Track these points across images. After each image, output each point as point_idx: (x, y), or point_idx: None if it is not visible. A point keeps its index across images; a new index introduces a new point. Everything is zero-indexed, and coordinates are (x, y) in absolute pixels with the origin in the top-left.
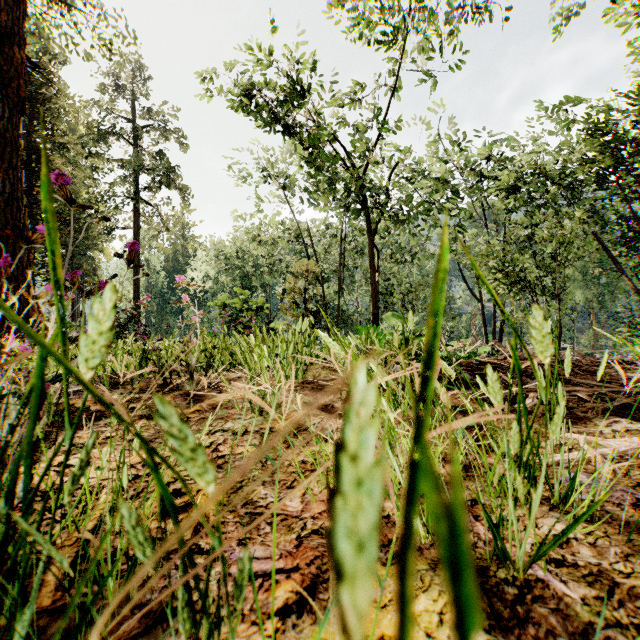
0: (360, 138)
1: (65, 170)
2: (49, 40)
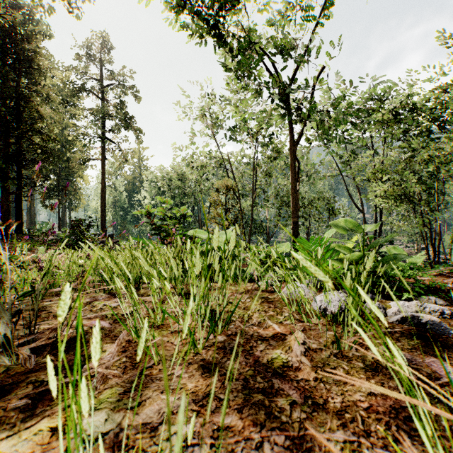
0: (284, 37)
1: (45, 114)
2: (38, 20)
